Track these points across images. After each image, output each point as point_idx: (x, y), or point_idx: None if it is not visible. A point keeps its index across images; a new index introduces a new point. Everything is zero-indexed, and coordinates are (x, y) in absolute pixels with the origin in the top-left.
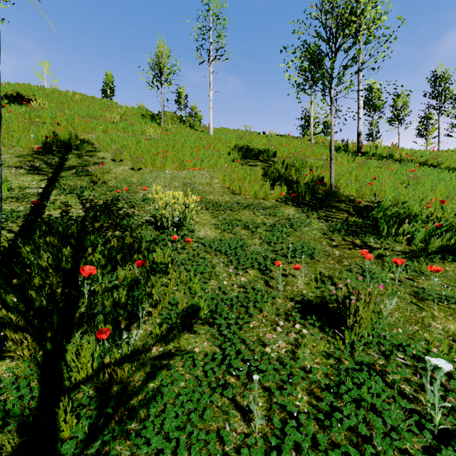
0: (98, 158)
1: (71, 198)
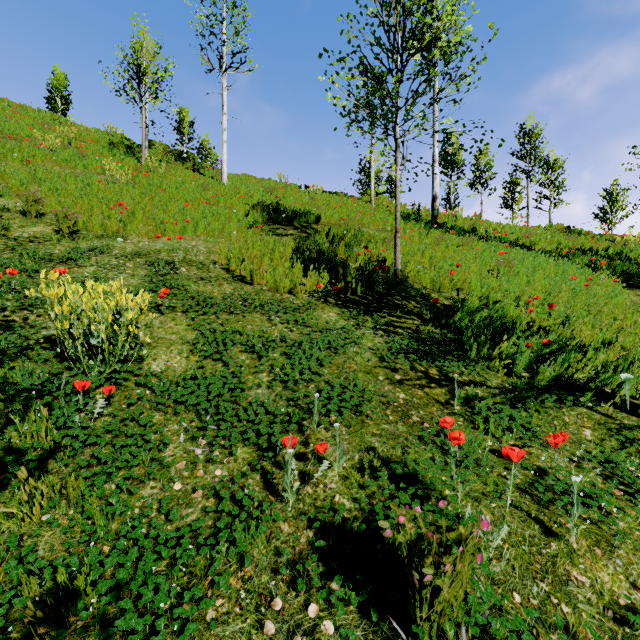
0: None
1: None
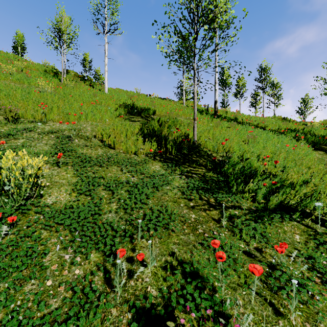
0: None
1: None
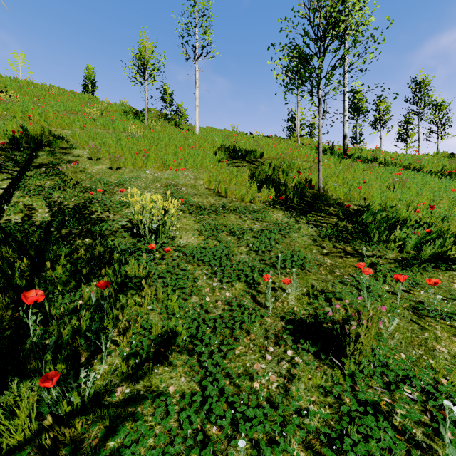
0: (73, 156)
1: (37, 200)
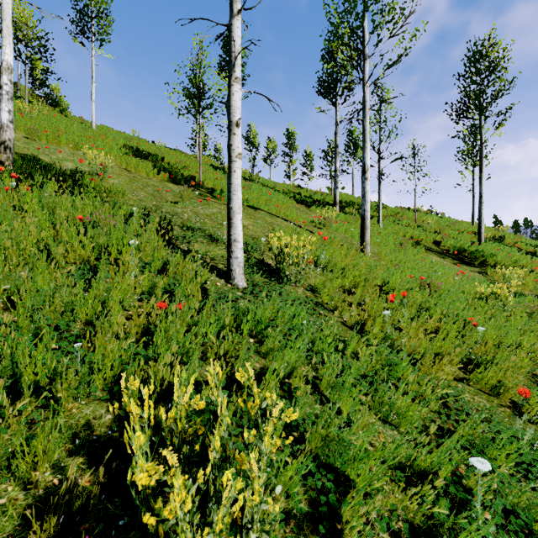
0: None
1: None
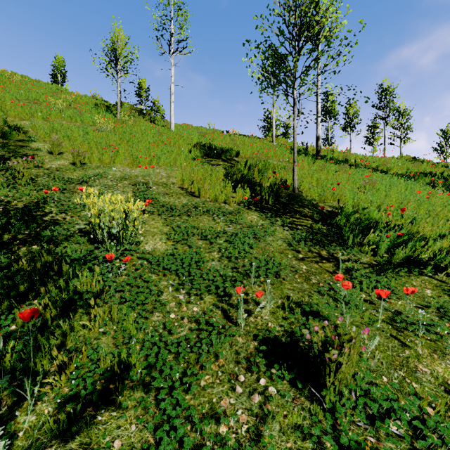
0: (31, 149)
1: None
